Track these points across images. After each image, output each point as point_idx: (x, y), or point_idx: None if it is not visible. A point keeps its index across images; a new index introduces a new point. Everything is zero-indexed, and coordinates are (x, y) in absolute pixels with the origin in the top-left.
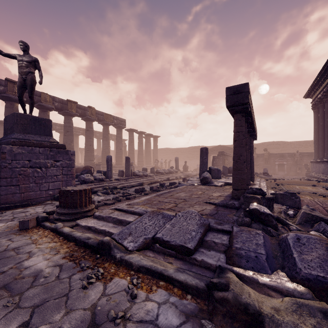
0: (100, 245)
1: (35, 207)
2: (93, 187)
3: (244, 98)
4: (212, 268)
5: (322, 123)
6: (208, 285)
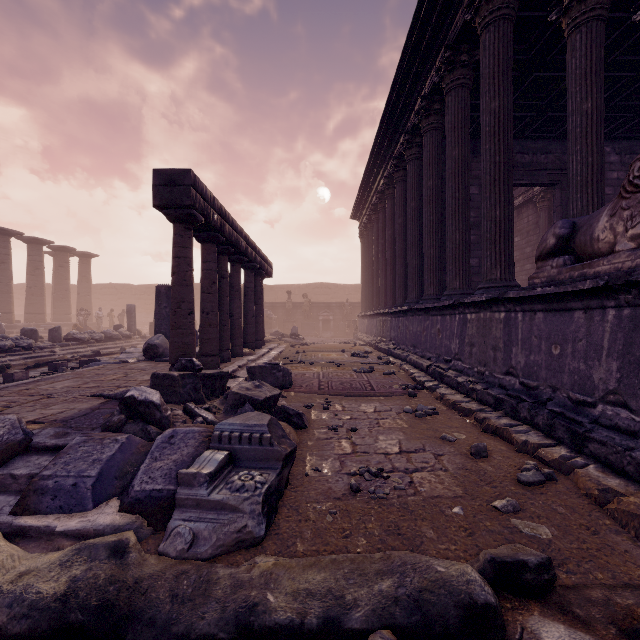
0: None
1: None
2: None
3: (184, 195)
4: None
5: (368, 259)
6: None
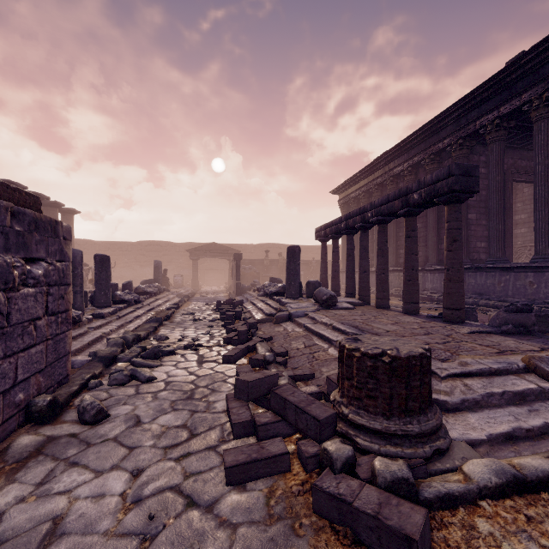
0: None
1: (25, 484)
2: (81, 346)
3: (474, 184)
4: None
5: None
6: None
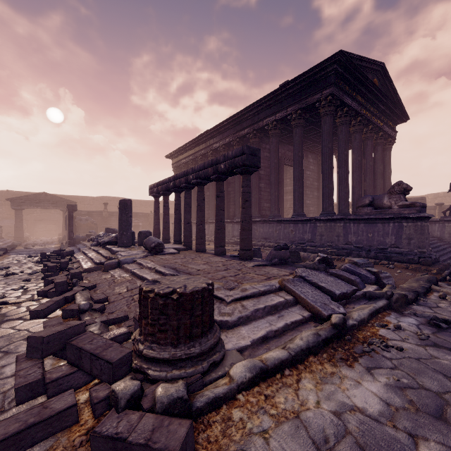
0: (342, 325)
1: None
2: None
3: (258, 162)
4: (360, 297)
5: None
6: (386, 299)
